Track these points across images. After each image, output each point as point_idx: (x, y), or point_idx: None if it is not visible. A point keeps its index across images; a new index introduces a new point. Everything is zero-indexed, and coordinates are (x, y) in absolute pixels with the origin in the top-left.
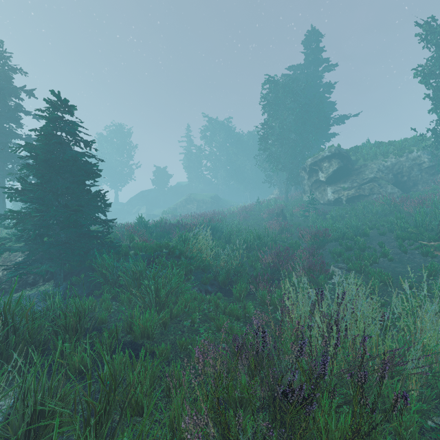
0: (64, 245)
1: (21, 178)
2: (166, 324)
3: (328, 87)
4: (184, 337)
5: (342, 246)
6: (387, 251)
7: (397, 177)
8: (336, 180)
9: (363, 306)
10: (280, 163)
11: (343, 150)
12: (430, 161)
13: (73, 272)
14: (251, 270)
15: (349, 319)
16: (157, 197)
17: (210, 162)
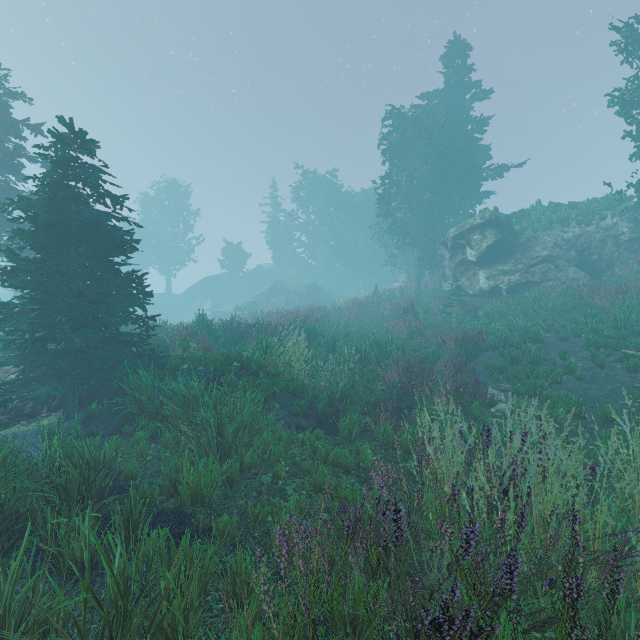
0: (78, 355)
1: (10, 251)
2: (233, 480)
3: (480, 124)
4: (261, 501)
5: (504, 357)
6: (574, 364)
7: (583, 255)
8: (492, 260)
9: (558, 455)
10: (409, 236)
11: (502, 215)
12: (631, 232)
13: (95, 397)
14: (366, 394)
15: (534, 476)
16: (228, 286)
17: (305, 235)
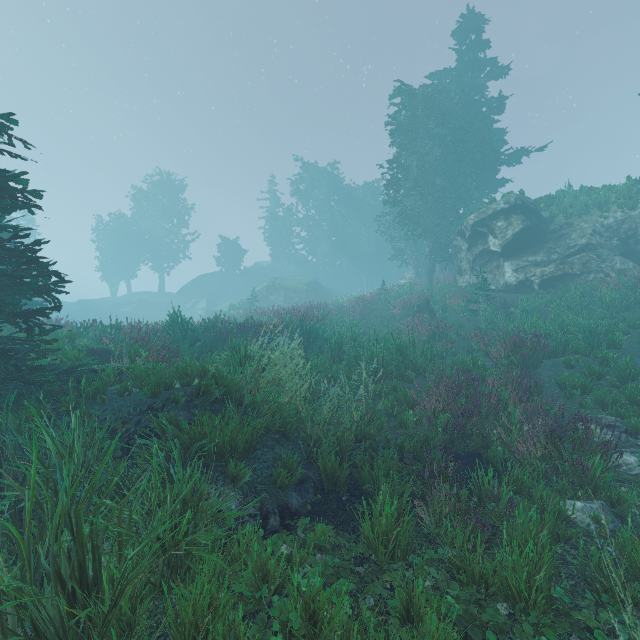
0: None
1: None
2: None
3: (498, 102)
4: None
5: (572, 368)
6: None
7: (628, 243)
8: (519, 250)
9: None
10: (420, 226)
11: (529, 199)
12: None
13: None
14: (391, 426)
15: None
16: (225, 285)
17: (305, 230)
